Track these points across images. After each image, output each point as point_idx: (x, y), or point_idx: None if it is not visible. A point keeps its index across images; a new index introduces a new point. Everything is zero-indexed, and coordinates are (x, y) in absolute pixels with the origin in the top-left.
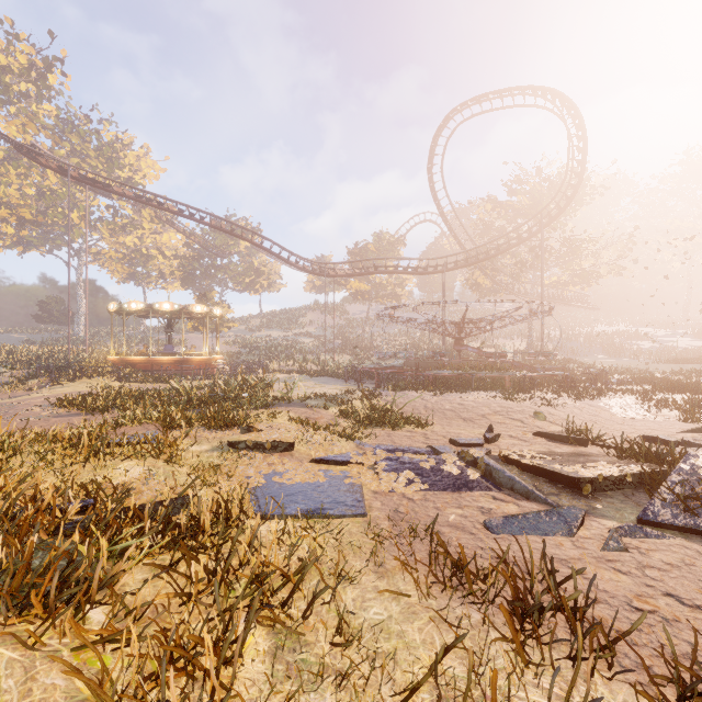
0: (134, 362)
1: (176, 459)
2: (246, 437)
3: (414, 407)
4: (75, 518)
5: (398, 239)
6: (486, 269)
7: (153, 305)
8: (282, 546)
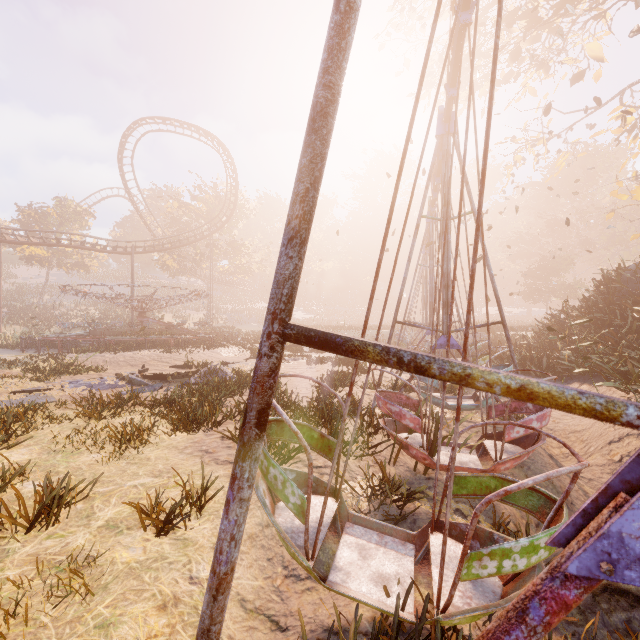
0: None
1: None
2: None
3: (95, 362)
4: None
5: (87, 210)
6: (174, 254)
7: None
8: None
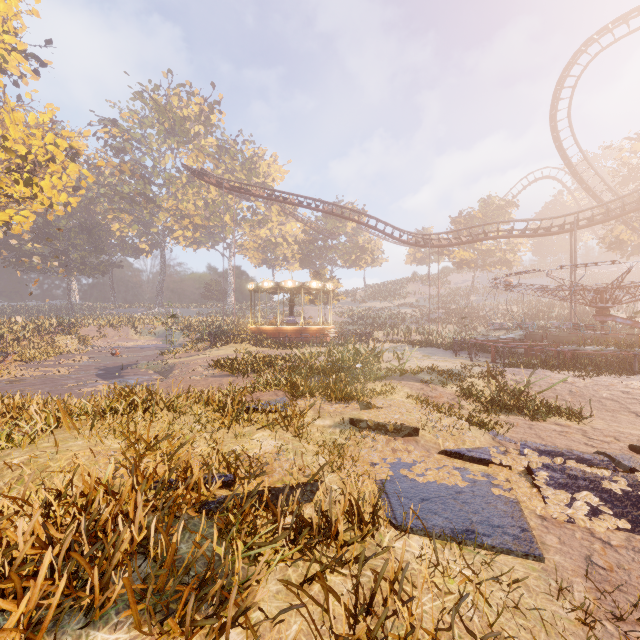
0: (266, 330)
1: (302, 433)
2: (366, 414)
3: (553, 391)
4: (218, 492)
5: (509, 202)
6: (633, 222)
7: (279, 283)
8: (431, 585)
